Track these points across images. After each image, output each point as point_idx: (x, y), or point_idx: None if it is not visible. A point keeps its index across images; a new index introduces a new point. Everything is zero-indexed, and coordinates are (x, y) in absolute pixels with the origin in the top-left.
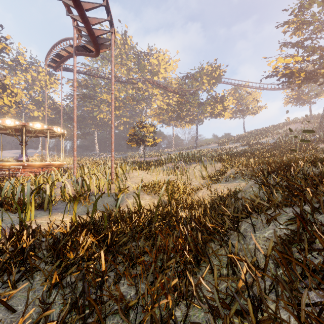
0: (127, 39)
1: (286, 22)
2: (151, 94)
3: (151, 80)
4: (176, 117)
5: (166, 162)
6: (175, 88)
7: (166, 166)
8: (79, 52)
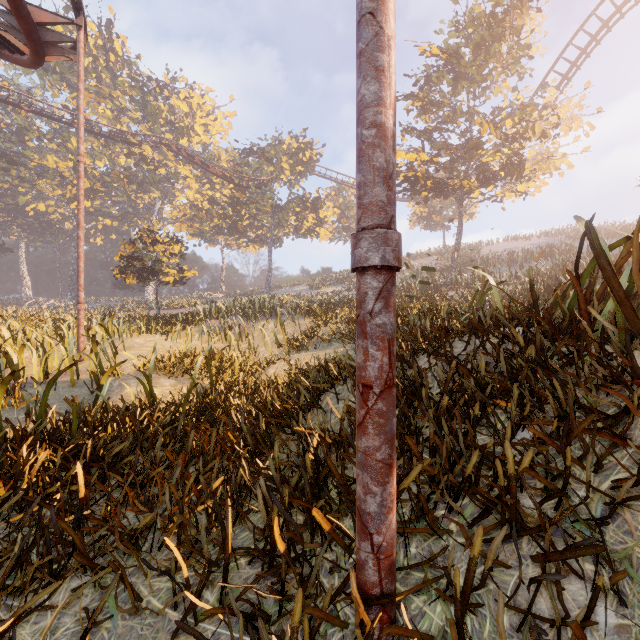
0: (115, 40)
1: (409, 95)
2: (174, 175)
3: (174, 145)
4: (229, 229)
5: (207, 317)
6: (228, 170)
7: (207, 325)
8: None
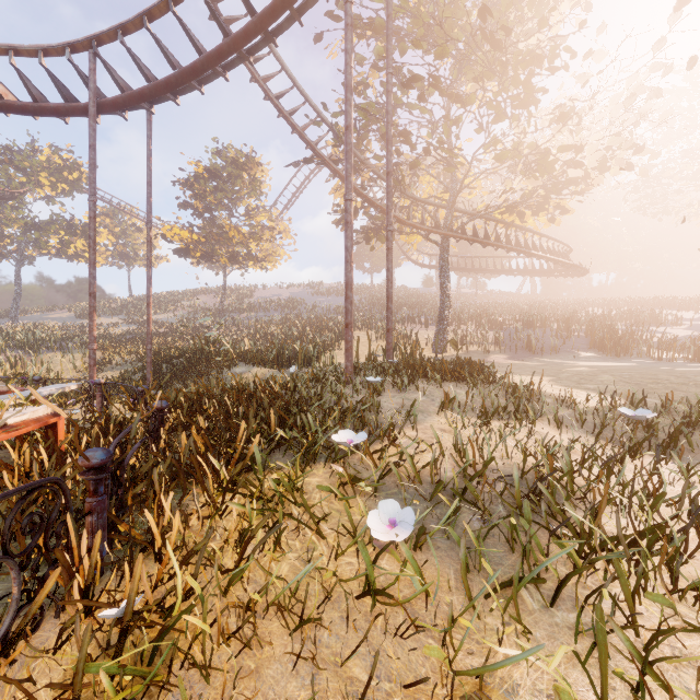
0: None
1: (184, 183)
2: None
3: None
4: None
5: None
6: None
7: None
8: None
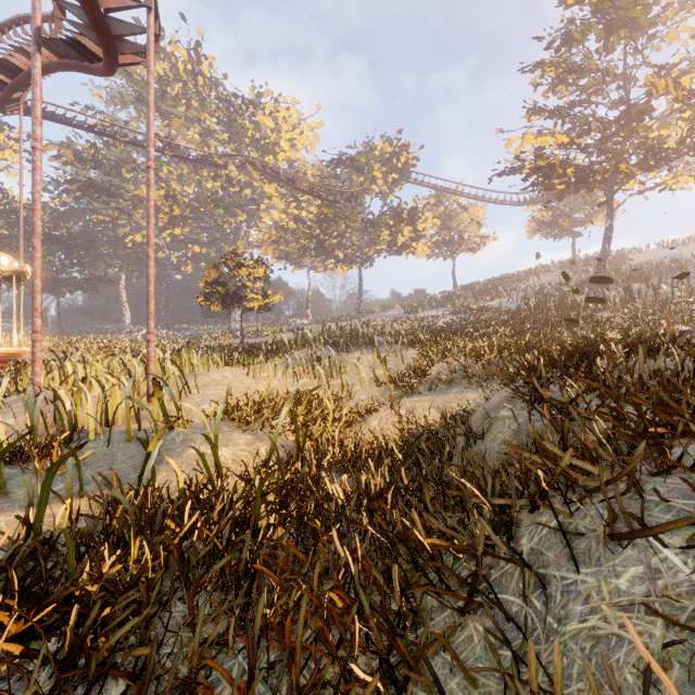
0: (203, 62)
1: (539, 63)
2: (260, 195)
3: (259, 163)
4: (316, 249)
5: (293, 347)
6: (315, 184)
7: (293, 356)
8: (64, 60)
